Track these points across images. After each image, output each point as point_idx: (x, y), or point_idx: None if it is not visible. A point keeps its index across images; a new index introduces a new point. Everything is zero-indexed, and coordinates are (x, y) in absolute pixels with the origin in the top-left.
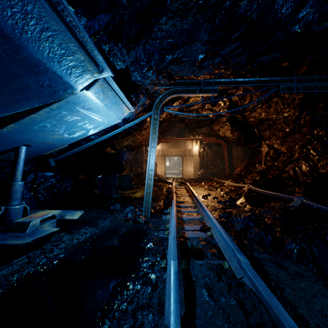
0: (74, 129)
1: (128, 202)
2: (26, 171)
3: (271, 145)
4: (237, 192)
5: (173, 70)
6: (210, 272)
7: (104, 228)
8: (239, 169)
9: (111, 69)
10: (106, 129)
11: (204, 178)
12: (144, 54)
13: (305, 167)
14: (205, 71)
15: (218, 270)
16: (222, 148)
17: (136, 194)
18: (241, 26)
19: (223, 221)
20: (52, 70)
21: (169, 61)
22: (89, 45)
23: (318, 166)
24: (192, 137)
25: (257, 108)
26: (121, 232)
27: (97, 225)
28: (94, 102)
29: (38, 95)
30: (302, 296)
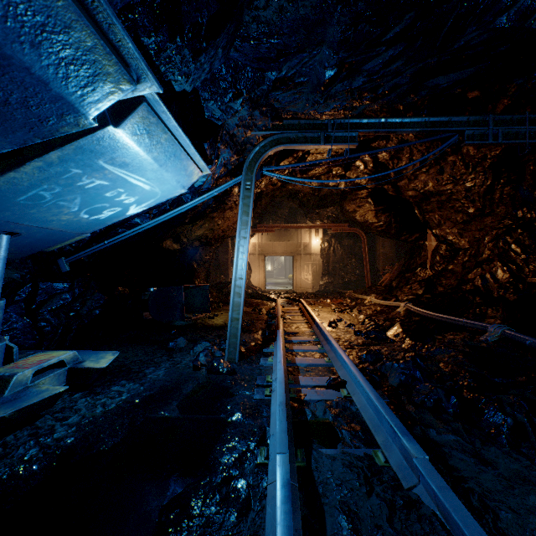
0: (98, 204)
1: (201, 334)
2: (17, 280)
3: (442, 237)
4: (386, 316)
5: (280, 102)
6: (352, 475)
7: (155, 383)
8: (388, 277)
9: (165, 91)
10: (162, 208)
11: (330, 292)
12: (227, 68)
13: (502, 273)
14: (335, 103)
15: (366, 469)
16: (359, 242)
17: (215, 319)
18: (404, 14)
19: (368, 369)
20: (21, 65)
21: (273, 83)
22: (101, 12)
23: (525, 271)
24: (311, 223)
25: (420, 174)
26: (186, 392)
27: (143, 377)
28: (131, 151)
29: (4, 125)
30: (535, 530)
